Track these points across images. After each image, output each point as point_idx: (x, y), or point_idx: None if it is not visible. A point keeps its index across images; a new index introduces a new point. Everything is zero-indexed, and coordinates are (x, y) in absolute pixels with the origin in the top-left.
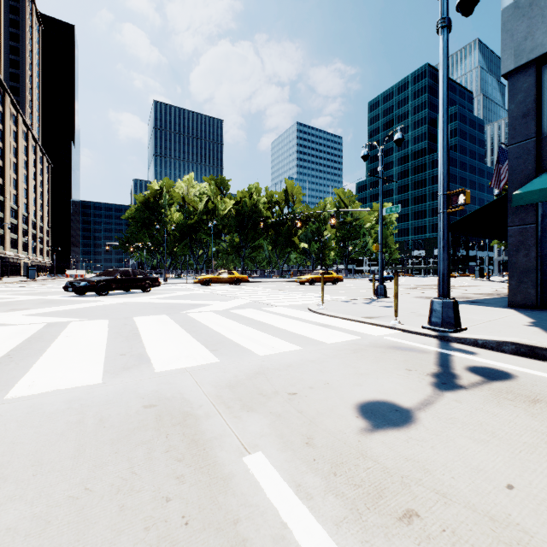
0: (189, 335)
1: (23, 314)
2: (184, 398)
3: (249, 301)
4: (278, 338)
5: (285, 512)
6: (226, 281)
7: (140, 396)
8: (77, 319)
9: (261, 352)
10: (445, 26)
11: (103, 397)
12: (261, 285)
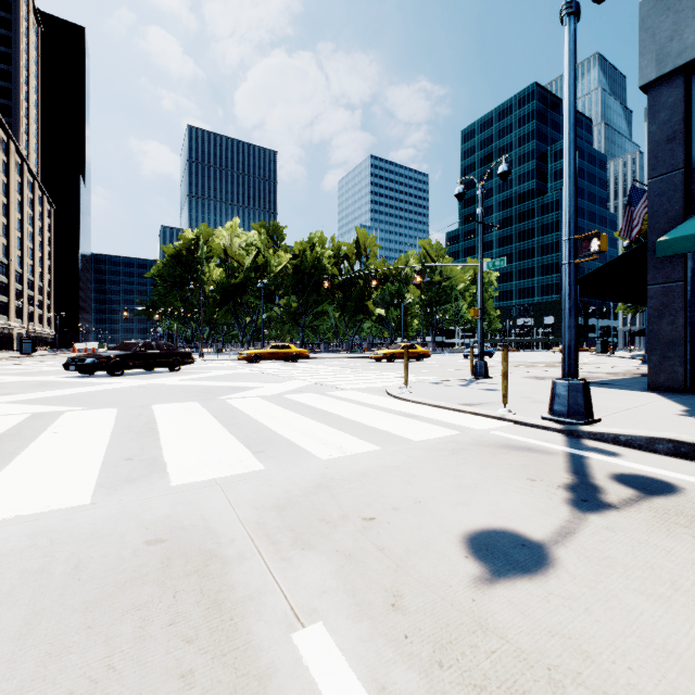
0: (225, 430)
1: (2, 401)
2: (208, 528)
3: (310, 383)
4: (347, 433)
5: None
6: (279, 357)
7: (143, 524)
8: (75, 407)
9: (323, 454)
10: (572, 13)
11: (88, 526)
12: (326, 363)
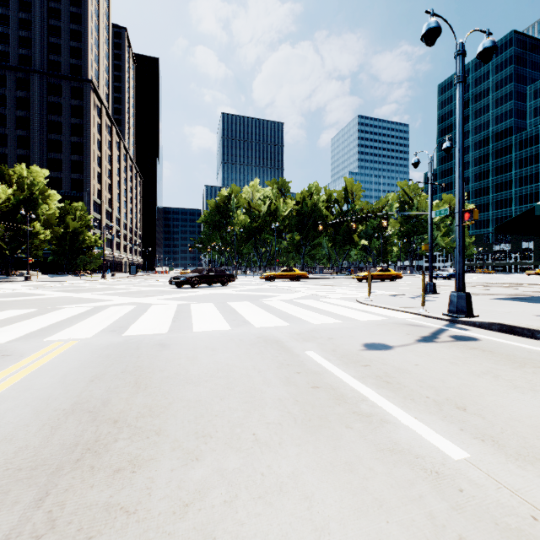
0: (268, 313)
1: (157, 298)
2: (274, 336)
3: (308, 294)
4: (327, 316)
5: (320, 361)
6: (287, 277)
7: (253, 334)
8: (192, 302)
9: (315, 322)
10: (460, 82)
11: (236, 333)
12: (320, 282)
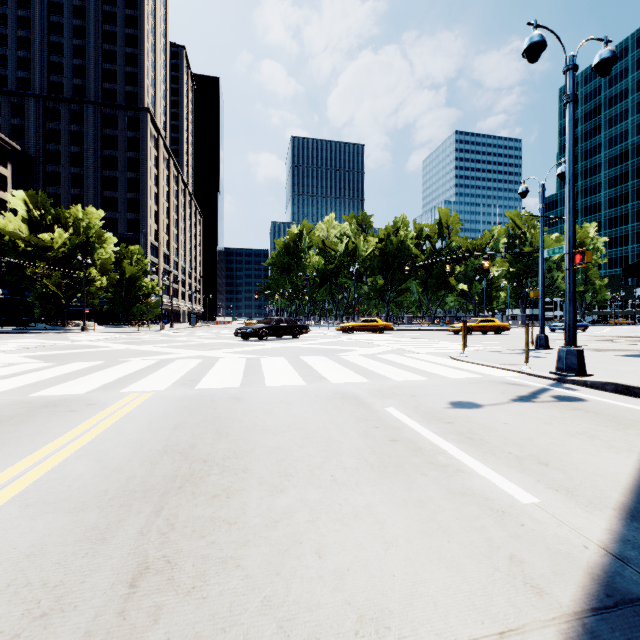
0: (345, 368)
1: (223, 352)
2: (352, 392)
3: (393, 348)
4: (412, 373)
5: (400, 417)
6: (368, 329)
7: (329, 390)
8: (262, 356)
9: (397, 379)
10: (570, 101)
11: (311, 389)
12: (407, 334)
